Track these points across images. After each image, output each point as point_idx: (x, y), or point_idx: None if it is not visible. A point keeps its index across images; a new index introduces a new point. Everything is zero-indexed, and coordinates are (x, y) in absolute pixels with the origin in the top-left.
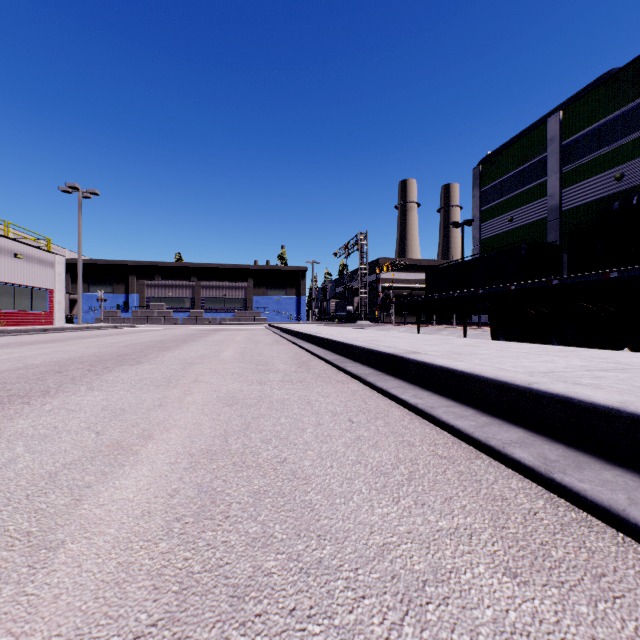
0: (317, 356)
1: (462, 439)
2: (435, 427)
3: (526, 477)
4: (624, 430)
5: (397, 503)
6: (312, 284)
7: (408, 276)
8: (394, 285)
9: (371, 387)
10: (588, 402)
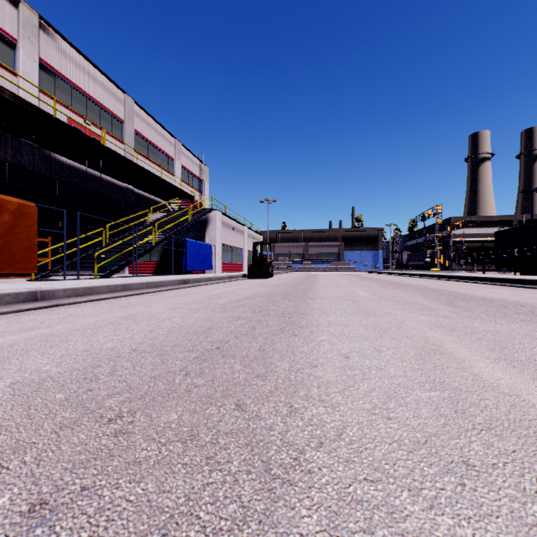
0: (440, 280)
1: (483, 284)
2: (480, 284)
3: (490, 285)
4: (503, 280)
5: (473, 285)
6: (390, 241)
7: (479, 231)
8: (464, 239)
9: (466, 282)
10: (501, 278)
